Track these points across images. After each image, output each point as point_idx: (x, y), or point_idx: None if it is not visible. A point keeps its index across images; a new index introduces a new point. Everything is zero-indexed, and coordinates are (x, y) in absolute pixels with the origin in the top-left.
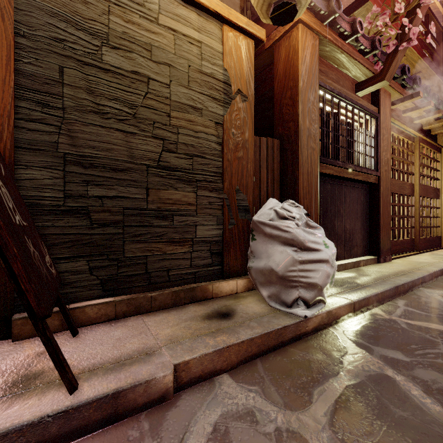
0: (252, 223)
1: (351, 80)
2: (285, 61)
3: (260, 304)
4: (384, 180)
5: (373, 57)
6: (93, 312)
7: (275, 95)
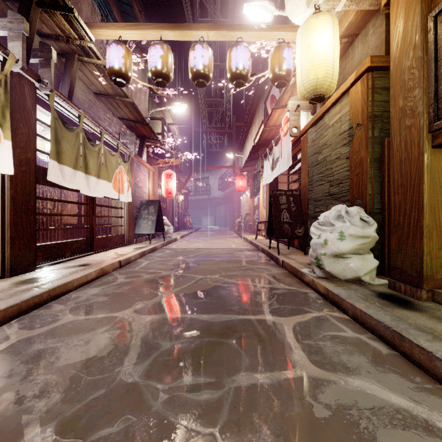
0: None
1: None
2: None
3: None
4: None
5: None
6: None
7: None
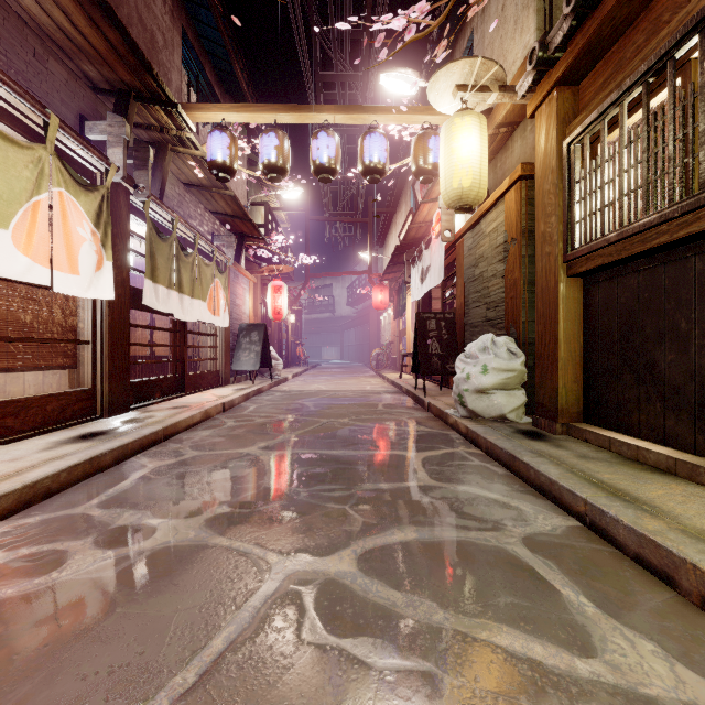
0: None
1: None
2: None
3: None
4: None
5: None
6: None
7: None
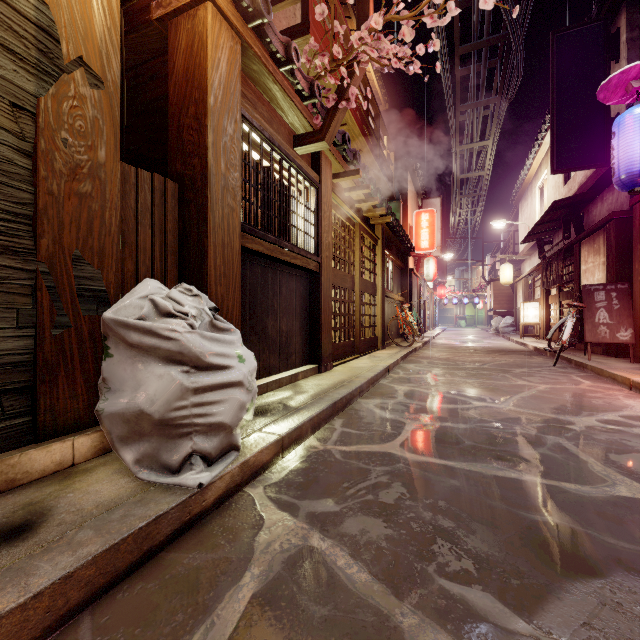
0: (104, 323)
1: (288, 128)
2: (187, 55)
3: (119, 480)
4: (325, 268)
5: (313, 108)
6: None
7: (171, 105)
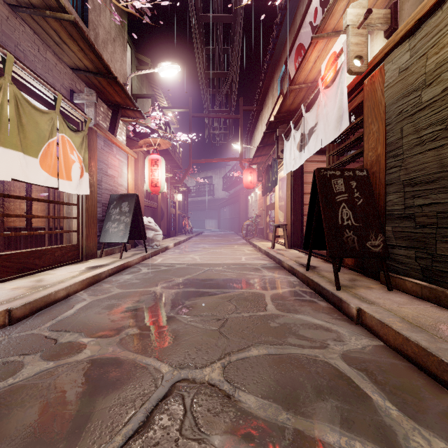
0: None
1: None
2: None
3: None
4: None
5: None
6: (409, 286)
7: None
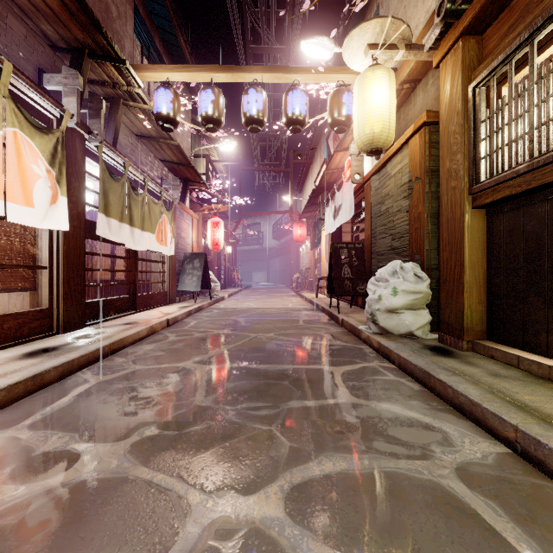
0: None
1: None
2: None
3: None
4: None
5: None
6: None
7: None
